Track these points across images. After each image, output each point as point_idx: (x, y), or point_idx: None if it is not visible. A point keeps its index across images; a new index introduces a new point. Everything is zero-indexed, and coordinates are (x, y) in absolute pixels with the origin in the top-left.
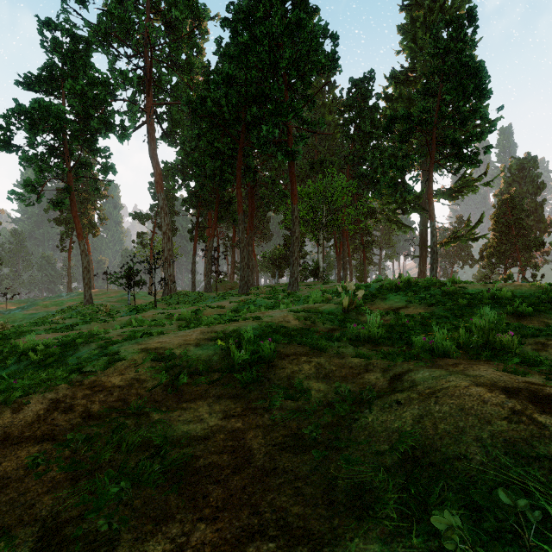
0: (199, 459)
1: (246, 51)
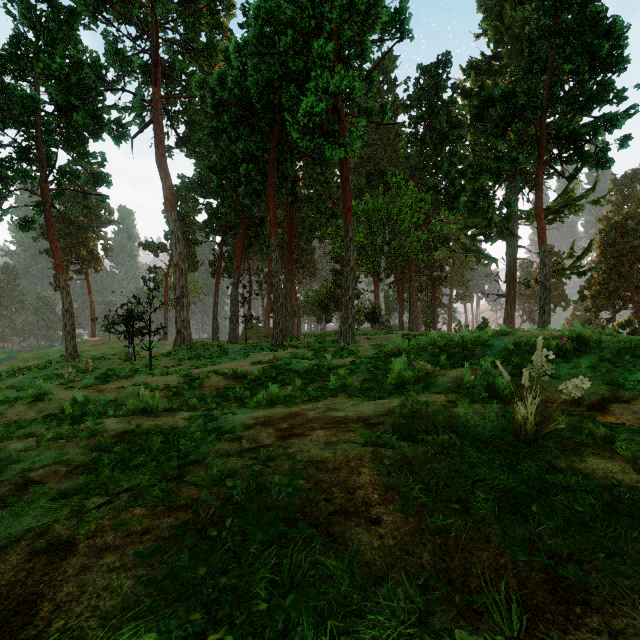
0: None
1: None
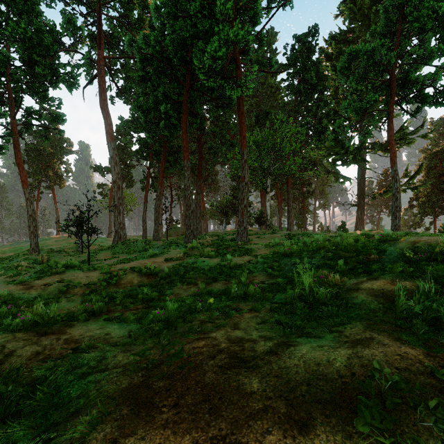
0: None
1: None
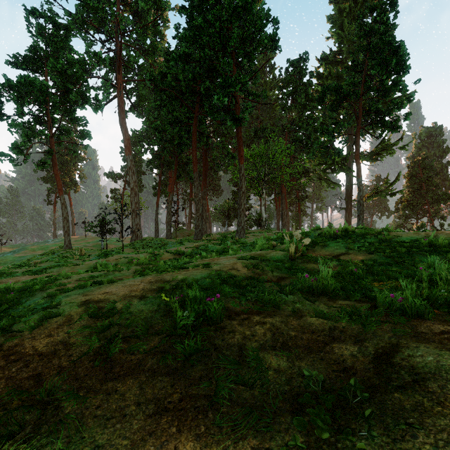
0: None
1: (200, 32)
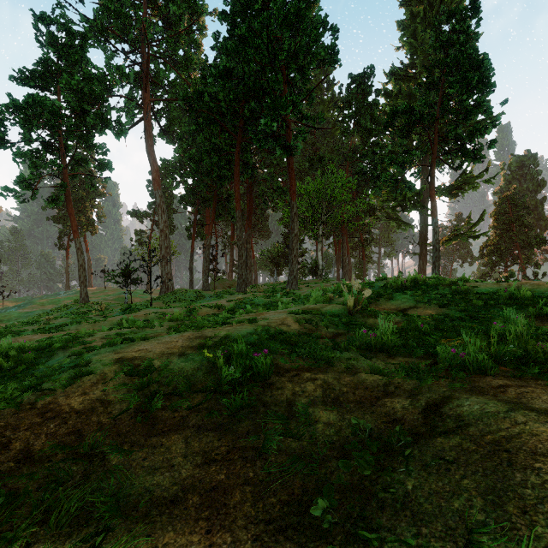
0: (157, 546)
1: (243, 43)
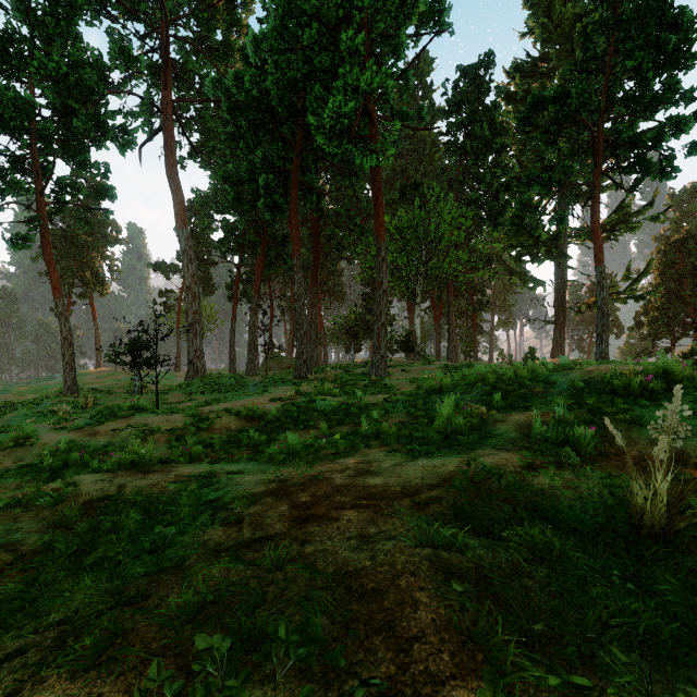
0: None
1: None
